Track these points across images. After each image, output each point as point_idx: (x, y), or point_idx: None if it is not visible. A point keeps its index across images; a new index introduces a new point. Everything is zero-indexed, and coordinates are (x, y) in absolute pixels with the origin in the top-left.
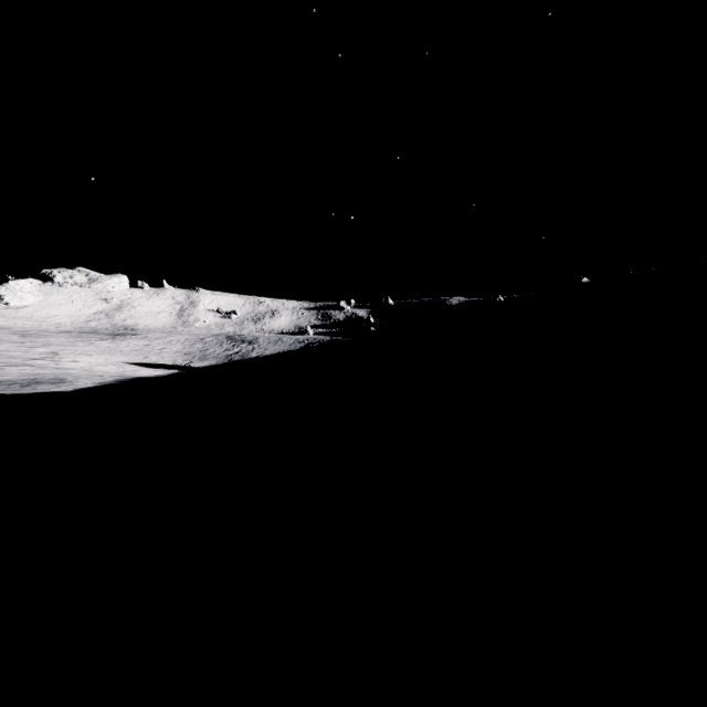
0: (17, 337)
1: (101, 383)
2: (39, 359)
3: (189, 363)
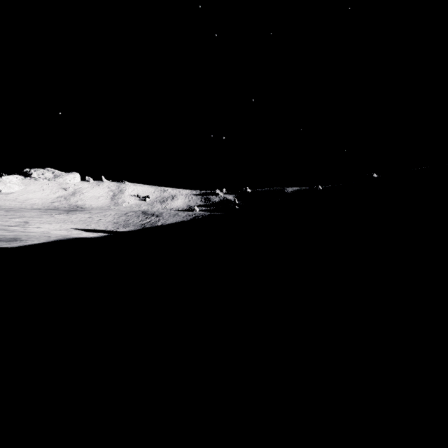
0: (2, 212)
1: (43, 241)
2: (13, 226)
3: (116, 229)
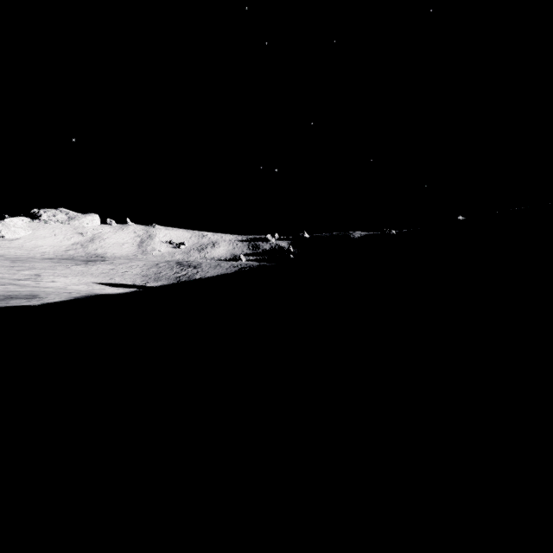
0: (8, 262)
1: (66, 299)
2: (23, 280)
3: (146, 283)
